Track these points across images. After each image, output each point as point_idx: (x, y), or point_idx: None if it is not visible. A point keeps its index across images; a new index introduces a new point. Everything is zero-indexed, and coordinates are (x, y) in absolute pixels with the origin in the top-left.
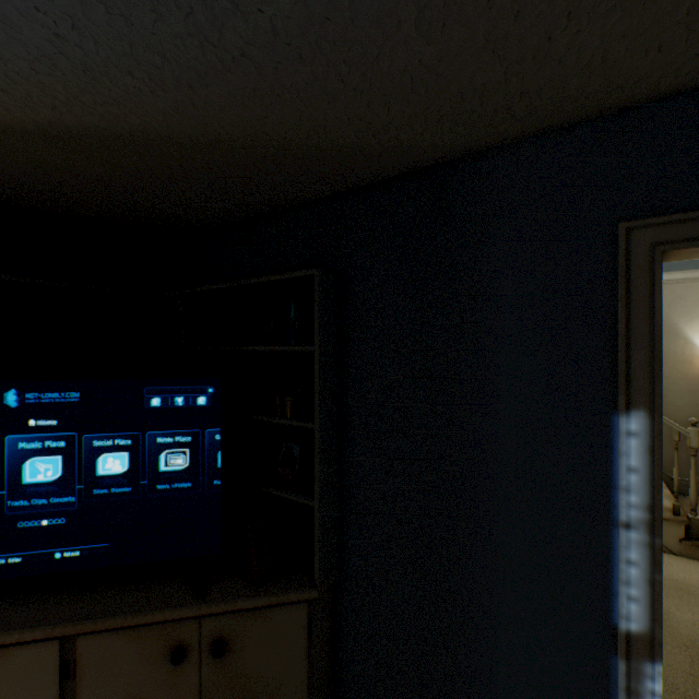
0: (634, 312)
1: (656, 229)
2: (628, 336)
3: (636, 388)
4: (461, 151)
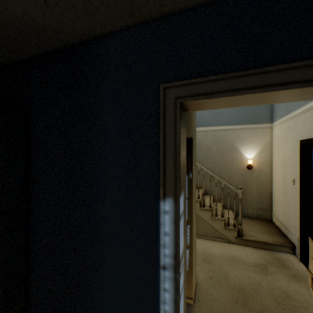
0: (167, 138)
1: (178, 89)
2: (165, 153)
3: (168, 184)
4: (84, 35)
